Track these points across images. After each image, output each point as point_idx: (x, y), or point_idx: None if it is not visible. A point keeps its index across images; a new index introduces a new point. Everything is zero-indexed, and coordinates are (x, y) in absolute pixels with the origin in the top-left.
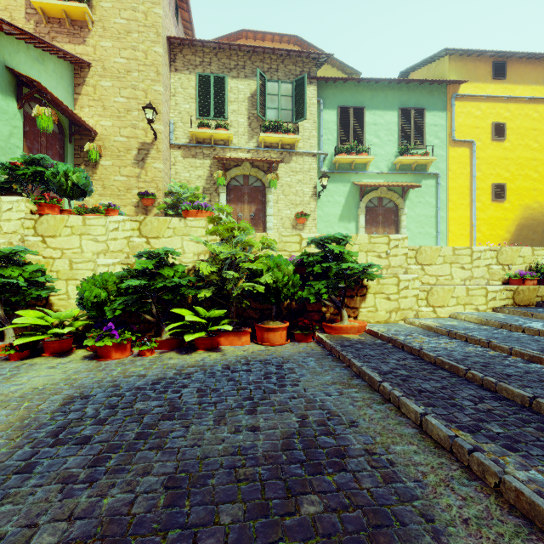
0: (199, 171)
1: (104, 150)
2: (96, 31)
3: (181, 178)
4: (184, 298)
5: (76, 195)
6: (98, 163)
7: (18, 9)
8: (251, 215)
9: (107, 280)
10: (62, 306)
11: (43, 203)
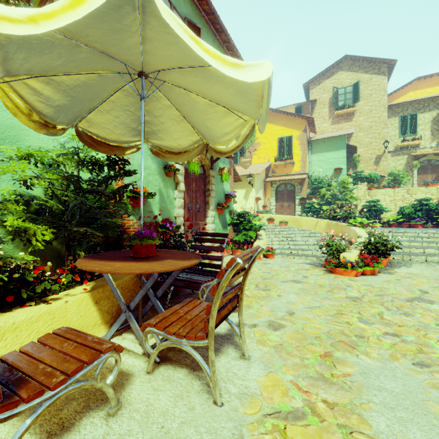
0: (400, 161)
1: (360, 161)
2: (356, 115)
3: (390, 166)
4: (436, 213)
5: (376, 182)
6: (357, 166)
7: (326, 116)
8: (432, 179)
9: (408, 208)
10: (383, 216)
11: (371, 186)
